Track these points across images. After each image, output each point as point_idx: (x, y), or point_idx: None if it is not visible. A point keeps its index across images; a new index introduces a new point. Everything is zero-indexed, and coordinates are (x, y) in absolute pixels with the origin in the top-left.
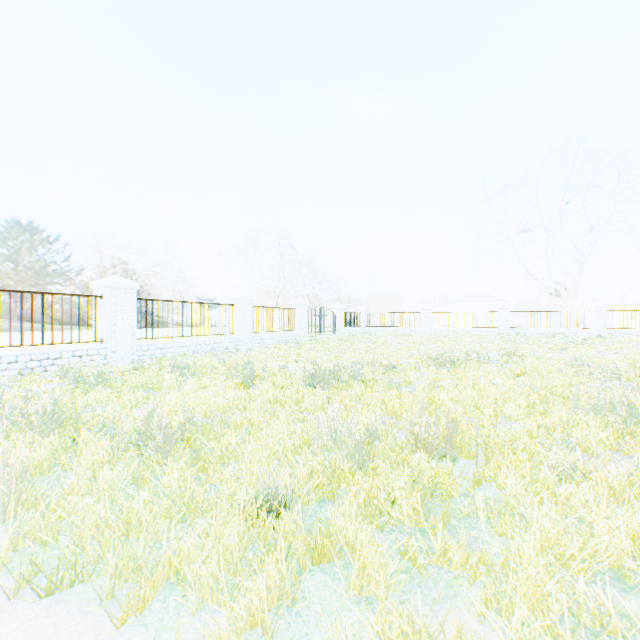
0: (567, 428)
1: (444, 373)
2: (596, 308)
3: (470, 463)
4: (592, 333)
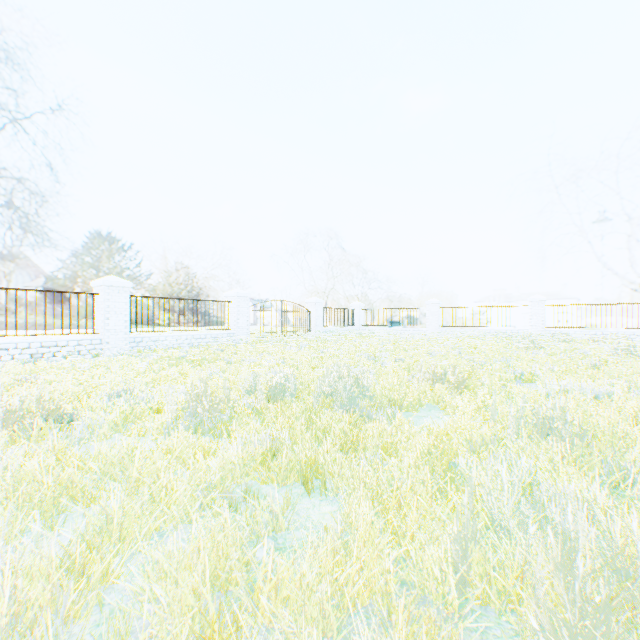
0: None
1: (32, 462)
2: None
3: None
4: None
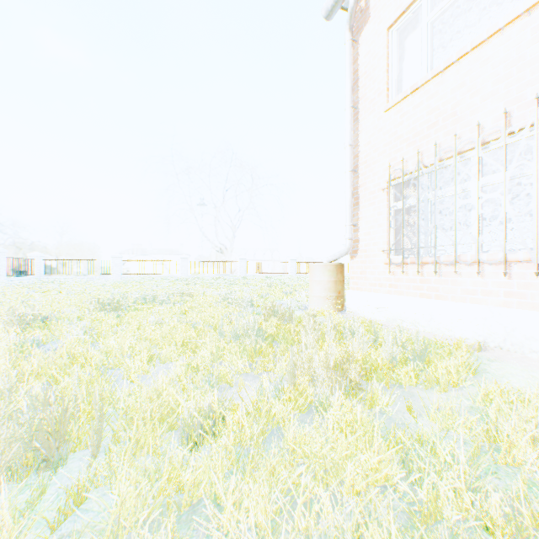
0: (215, 359)
1: (111, 319)
2: (242, 260)
3: (89, 454)
4: (239, 276)
